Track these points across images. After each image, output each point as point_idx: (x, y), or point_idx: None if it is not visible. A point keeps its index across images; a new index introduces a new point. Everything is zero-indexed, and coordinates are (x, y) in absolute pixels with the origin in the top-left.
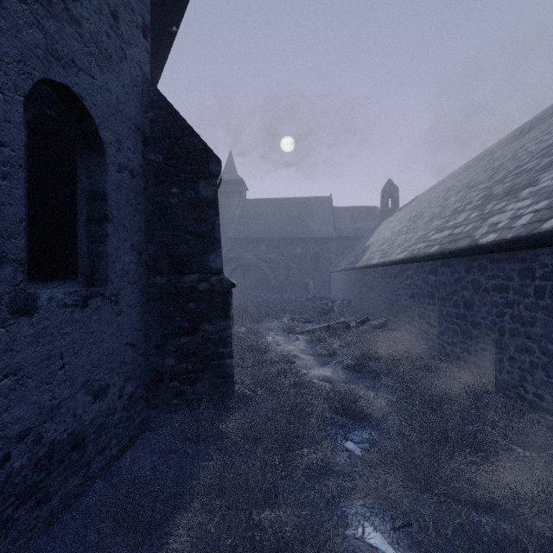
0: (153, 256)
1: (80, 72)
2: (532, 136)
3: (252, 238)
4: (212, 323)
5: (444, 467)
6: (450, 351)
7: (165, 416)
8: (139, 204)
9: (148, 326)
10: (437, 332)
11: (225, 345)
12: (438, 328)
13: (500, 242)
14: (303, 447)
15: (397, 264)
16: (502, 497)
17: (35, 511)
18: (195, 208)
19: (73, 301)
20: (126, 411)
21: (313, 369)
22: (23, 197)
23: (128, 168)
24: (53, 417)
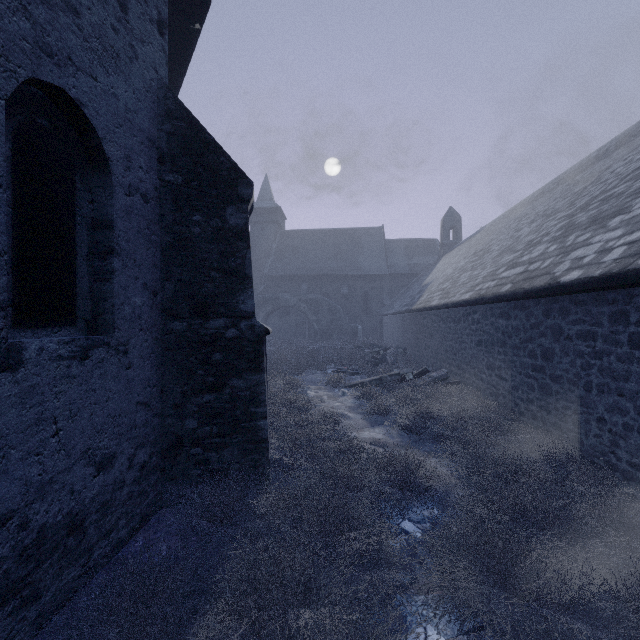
0: (171, 297)
1: (79, 72)
2: (620, 156)
3: (291, 276)
4: (241, 377)
5: (524, 554)
6: (525, 409)
7: (185, 490)
8: (154, 234)
9: (164, 381)
10: (509, 386)
11: (257, 403)
12: (510, 382)
13: (587, 280)
14: (351, 529)
15: (461, 306)
16: (597, 595)
17: (21, 613)
18: (222, 239)
19: (69, 352)
20: (137, 484)
21: (362, 430)
22: (5, 224)
23: (140, 190)
24: (43, 496)
